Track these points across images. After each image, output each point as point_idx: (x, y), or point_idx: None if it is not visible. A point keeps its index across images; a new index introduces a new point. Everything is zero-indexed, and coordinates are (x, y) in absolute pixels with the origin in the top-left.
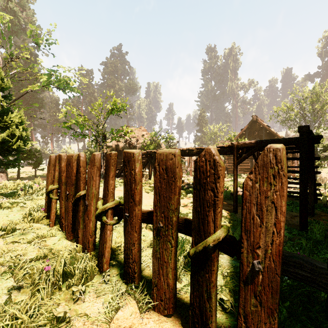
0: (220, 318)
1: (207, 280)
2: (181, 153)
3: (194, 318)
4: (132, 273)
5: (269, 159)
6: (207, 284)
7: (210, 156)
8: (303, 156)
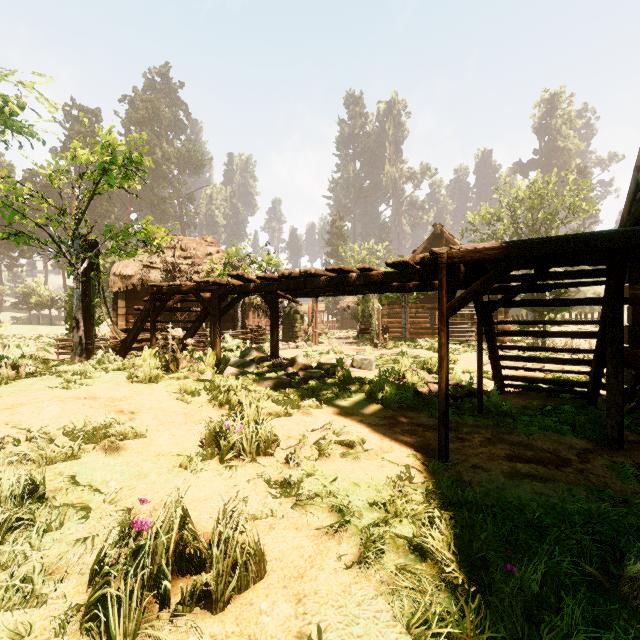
0: None
1: None
2: (286, 285)
3: None
4: None
5: None
6: None
7: None
8: None
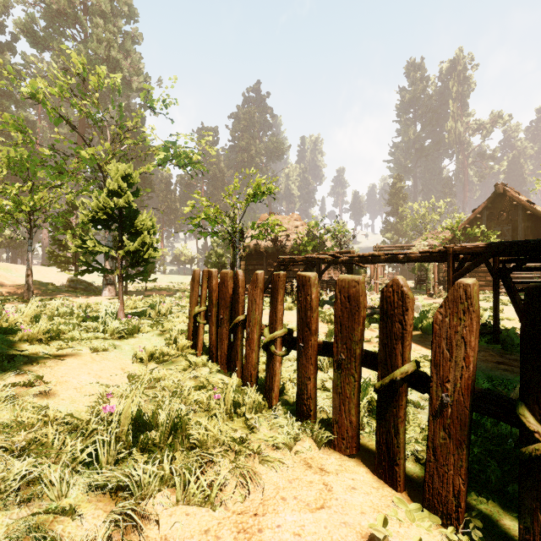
0: (412, 468)
1: (395, 415)
2: (360, 260)
3: (380, 456)
4: (308, 410)
5: (459, 294)
6: (395, 419)
7: (398, 287)
8: None
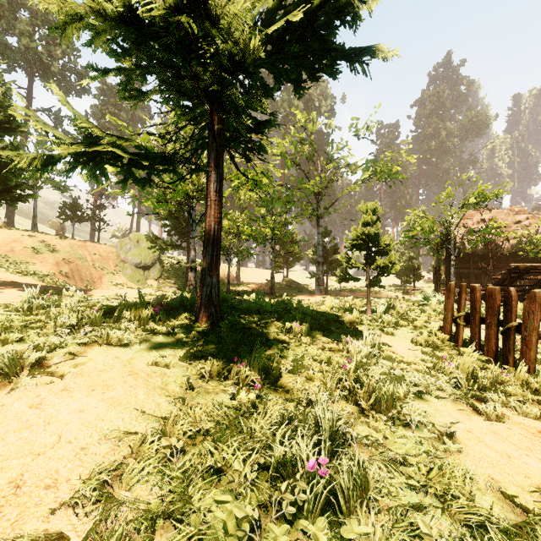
0: None
1: None
2: None
3: None
4: None
5: None
6: None
7: None
8: None
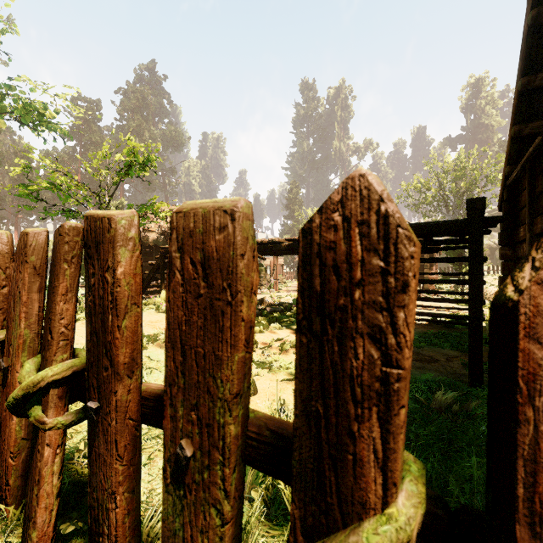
0: None
1: None
2: (258, 249)
3: None
4: None
5: None
6: None
7: (368, 201)
8: (475, 253)
